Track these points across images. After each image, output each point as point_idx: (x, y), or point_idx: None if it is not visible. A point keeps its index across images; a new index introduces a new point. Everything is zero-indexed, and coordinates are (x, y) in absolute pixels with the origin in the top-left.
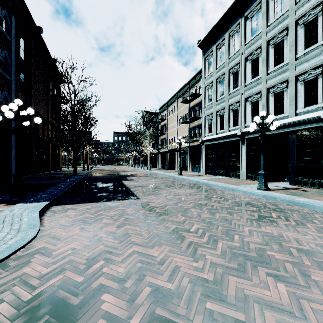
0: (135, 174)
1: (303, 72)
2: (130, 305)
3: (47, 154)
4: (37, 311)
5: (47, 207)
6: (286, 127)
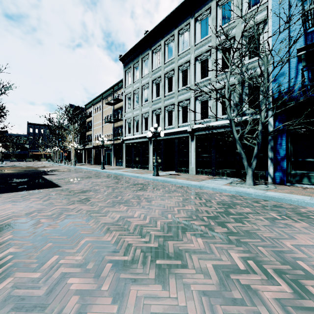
0: (57, 169)
1: (181, 101)
2: (55, 219)
3: None
4: (4, 228)
5: None
6: (173, 134)
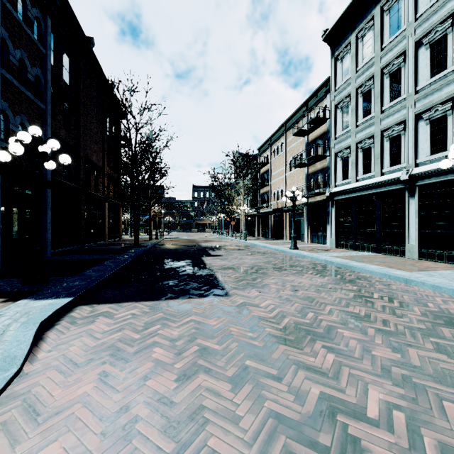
0: (222, 246)
1: None
2: None
3: (102, 217)
4: None
5: (65, 308)
6: None
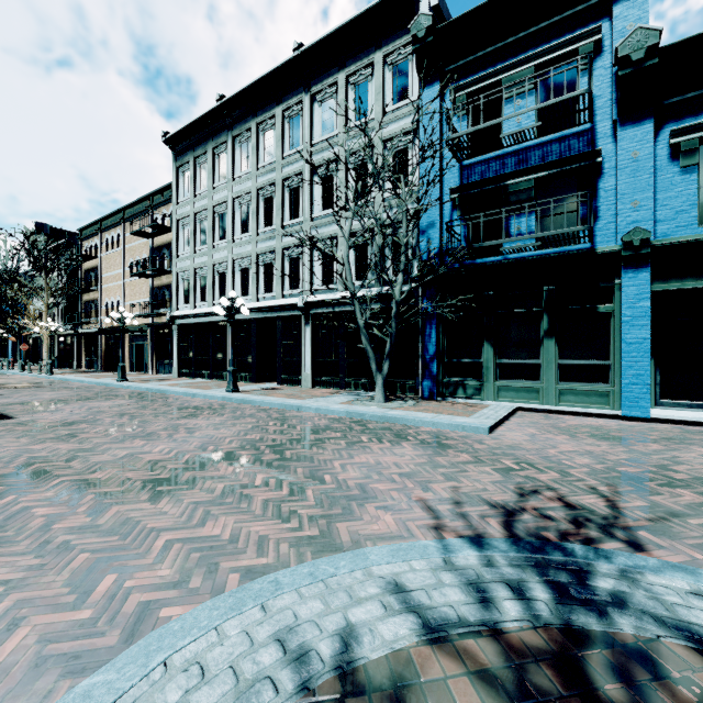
0: (0, 384)
1: (288, 247)
2: (8, 464)
3: None
4: None
5: None
6: (274, 311)
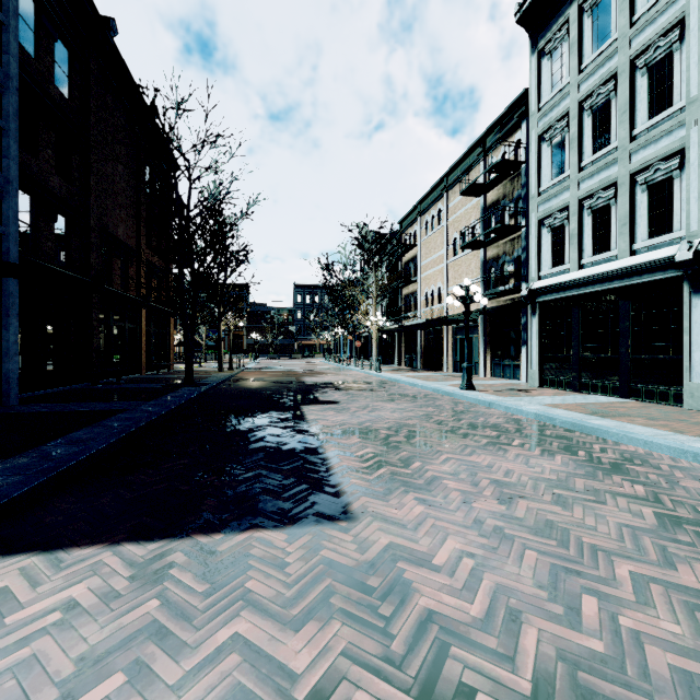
0: (339, 383)
1: None
2: None
3: (135, 333)
4: None
5: None
6: None
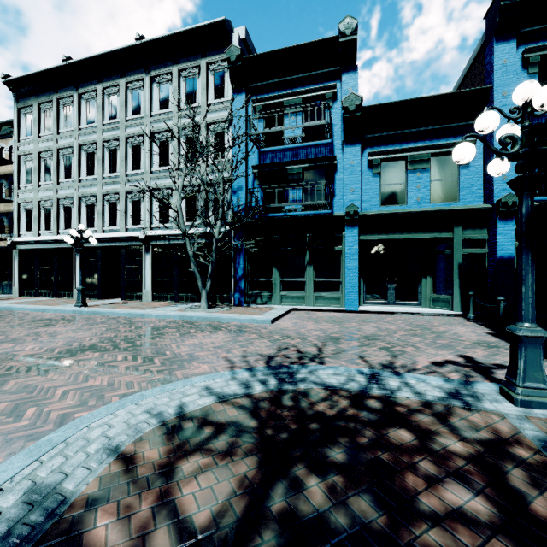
0: None
1: (131, 191)
2: None
3: None
4: None
5: None
6: (118, 241)
